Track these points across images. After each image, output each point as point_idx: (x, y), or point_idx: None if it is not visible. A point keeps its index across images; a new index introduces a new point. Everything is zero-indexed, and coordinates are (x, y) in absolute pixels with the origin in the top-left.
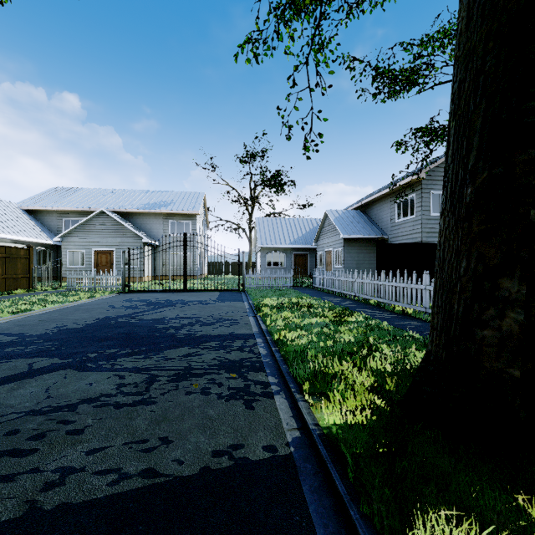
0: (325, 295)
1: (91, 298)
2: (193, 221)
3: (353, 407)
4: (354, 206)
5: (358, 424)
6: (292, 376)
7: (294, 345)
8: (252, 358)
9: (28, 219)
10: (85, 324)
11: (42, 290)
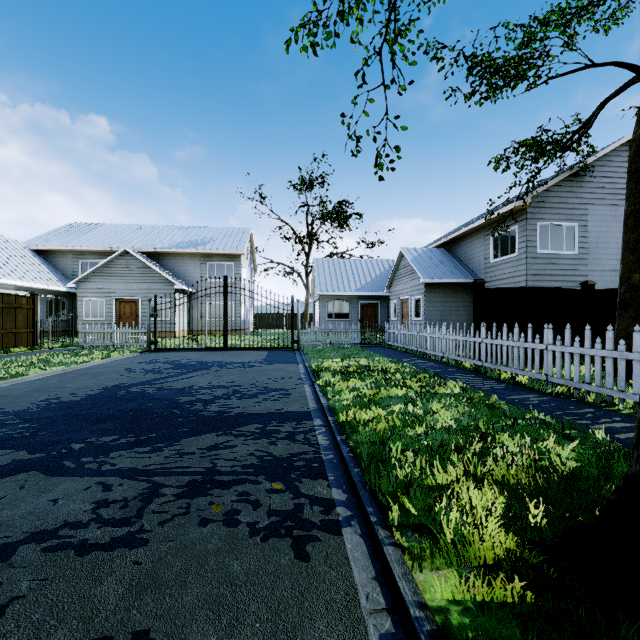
0: (403, 355)
1: (106, 358)
2: (237, 262)
3: (480, 561)
4: (436, 244)
5: (496, 602)
6: (370, 490)
7: (369, 433)
8: (308, 452)
9: (37, 261)
10: (85, 396)
11: (49, 348)
